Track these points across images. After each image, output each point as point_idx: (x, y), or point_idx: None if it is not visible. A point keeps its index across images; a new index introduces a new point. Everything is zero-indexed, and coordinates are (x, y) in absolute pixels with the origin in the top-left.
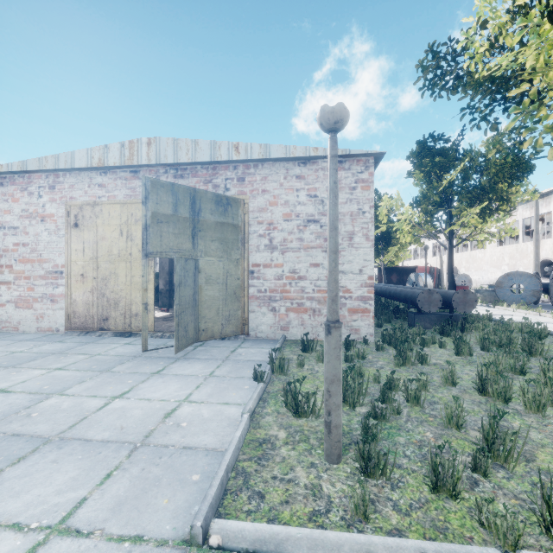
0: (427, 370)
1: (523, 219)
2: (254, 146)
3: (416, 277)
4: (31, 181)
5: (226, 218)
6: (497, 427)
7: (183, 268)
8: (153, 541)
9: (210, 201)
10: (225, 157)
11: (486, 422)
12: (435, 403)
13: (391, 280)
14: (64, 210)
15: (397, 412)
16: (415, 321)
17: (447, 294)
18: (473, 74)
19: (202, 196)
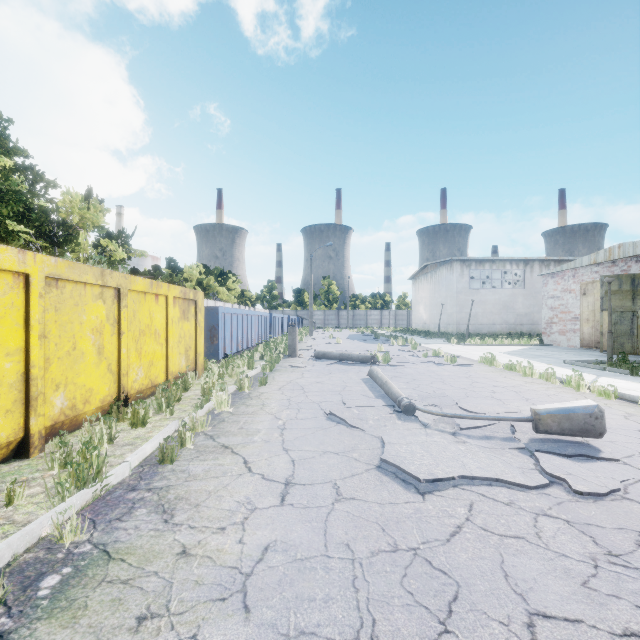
0: None
1: None
2: None
3: None
4: (565, 274)
5: None
6: None
7: (618, 316)
8: (558, 362)
9: None
10: None
11: None
12: None
13: None
14: (578, 287)
15: None
16: None
17: None
18: None
19: (639, 276)
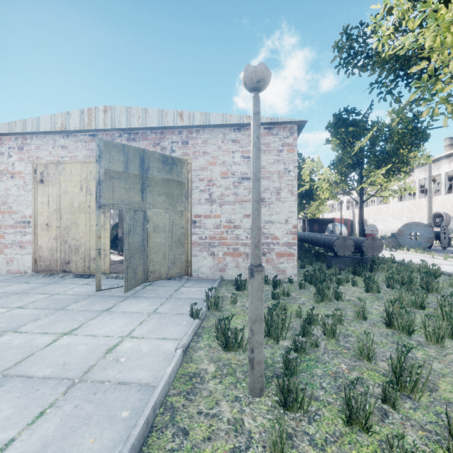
0: (342, 305)
1: (418, 179)
2: (196, 114)
3: (333, 227)
4: (2, 142)
5: (172, 175)
6: (404, 360)
7: (132, 218)
8: None
9: (157, 161)
10: (171, 123)
11: (393, 354)
12: (349, 335)
13: (313, 229)
14: (31, 168)
15: (315, 345)
16: (332, 263)
17: (358, 240)
18: (381, 54)
19: (150, 156)
